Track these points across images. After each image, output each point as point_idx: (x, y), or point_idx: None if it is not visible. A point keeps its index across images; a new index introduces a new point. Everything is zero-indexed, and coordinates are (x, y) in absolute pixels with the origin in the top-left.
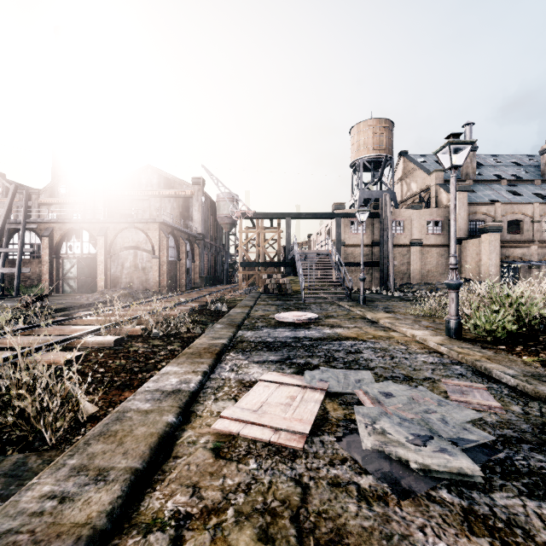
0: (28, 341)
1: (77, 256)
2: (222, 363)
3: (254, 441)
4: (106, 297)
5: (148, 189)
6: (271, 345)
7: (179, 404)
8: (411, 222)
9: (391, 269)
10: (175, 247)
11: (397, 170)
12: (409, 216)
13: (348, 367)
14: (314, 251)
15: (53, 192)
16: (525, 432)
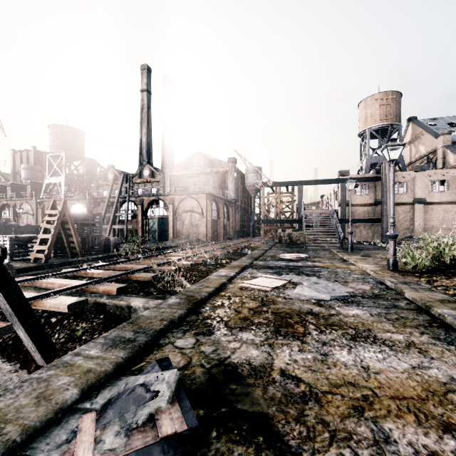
0: (151, 262)
1: (157, 217)
2: (244, 271)
3: (254, 288)
4: (175, 243)
5: (198, 169)
6: (271, 267)
7: (227, 278)
8: (414, 183)
9: (388, 224)
10: (216, 210)
11: (406, 134)
12: (412, 177)
13: (307, 276)
14: (318, 211)
15: (140, 175)
16: (367, 295)
